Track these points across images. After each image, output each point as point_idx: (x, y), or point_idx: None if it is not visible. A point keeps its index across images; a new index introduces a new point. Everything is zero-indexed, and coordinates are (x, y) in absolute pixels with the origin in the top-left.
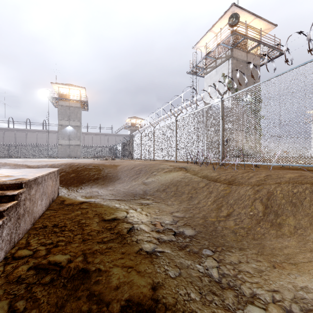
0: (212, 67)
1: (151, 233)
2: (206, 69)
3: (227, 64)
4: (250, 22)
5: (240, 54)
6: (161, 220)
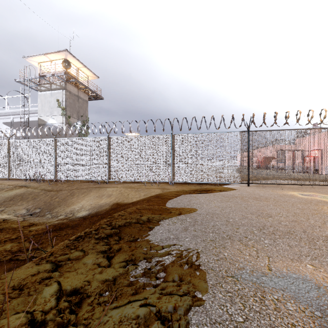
0: (47, 88)
1: (18, 217)
2: (40, 86)
3: (61, 92)
4: (81, 67)
5: (73, 89)
6: (20, 214)
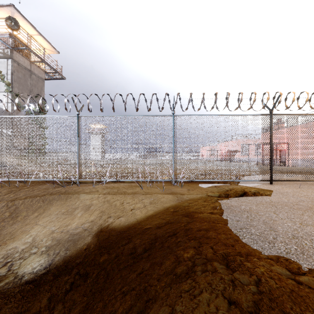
0: None
1: None
2: None
3: (5, 62)
4: (34, 35)
5: (22, 60)
6: None
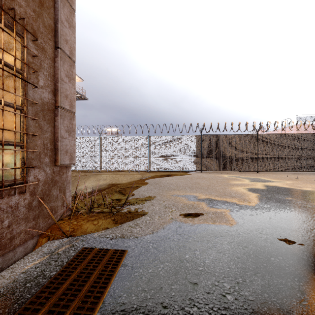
0: None
1: None
2: None
3: None
4: None
5: None
6: None
